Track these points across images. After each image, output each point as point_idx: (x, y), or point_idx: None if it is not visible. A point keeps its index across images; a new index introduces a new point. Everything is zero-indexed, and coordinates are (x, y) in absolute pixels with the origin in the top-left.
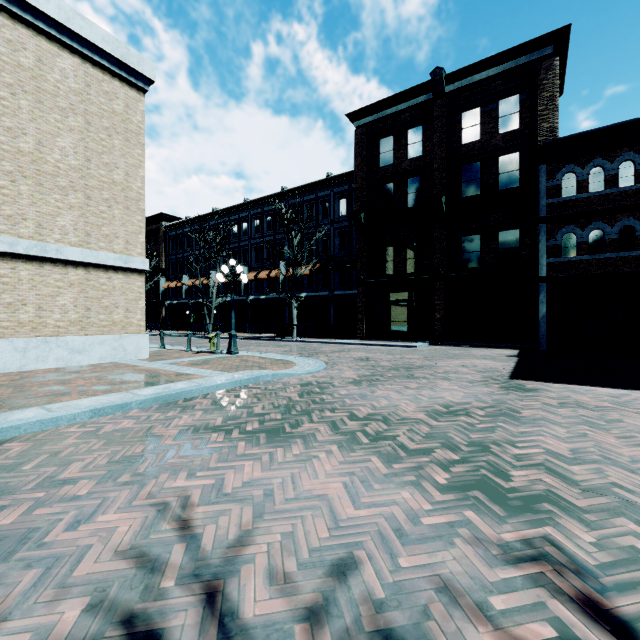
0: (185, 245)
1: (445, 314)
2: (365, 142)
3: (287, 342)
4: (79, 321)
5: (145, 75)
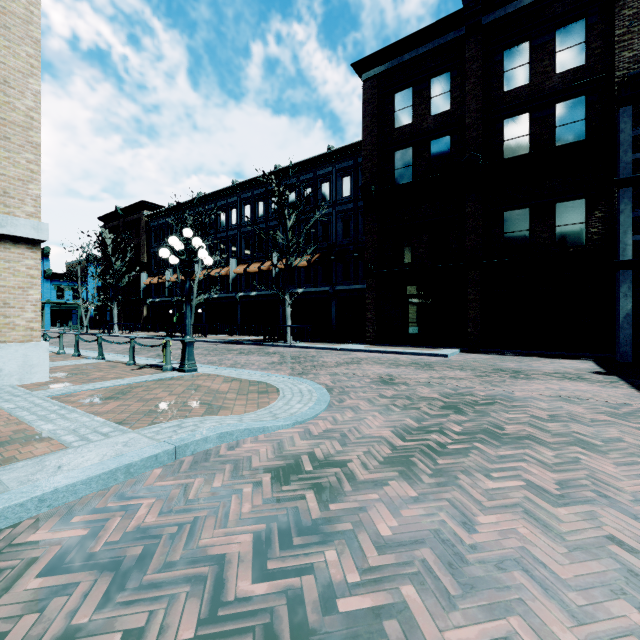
0: (168, 236)
1: (481, 312)
2: (376, 98)
3: (278, 348)
4: None
5: None
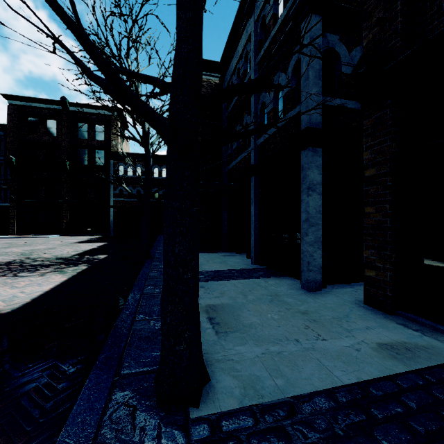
0: None
1: (69, 220)
2: (16, 116)
3: None
4: None
5: None
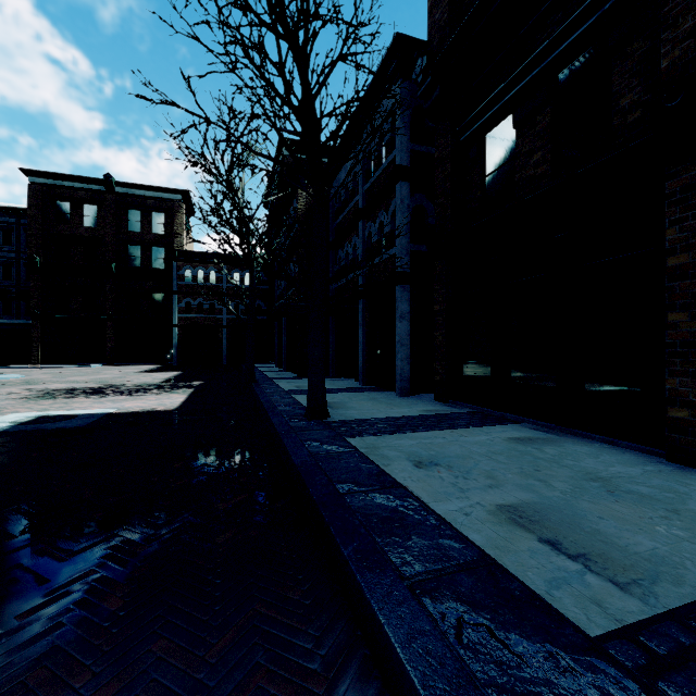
0: None
1: (116, 344)
2: (41, 199)
3: None
4: None
5: None
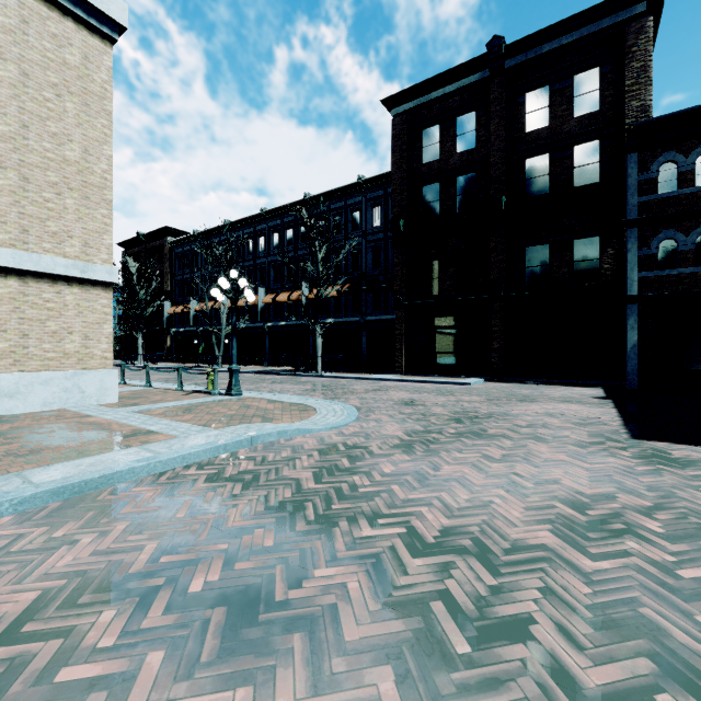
0: (193, 264)
1: (505, 343)
2: (405, 133)
3: (309, 377)
4: (10, 352)
5: (112, 17)
